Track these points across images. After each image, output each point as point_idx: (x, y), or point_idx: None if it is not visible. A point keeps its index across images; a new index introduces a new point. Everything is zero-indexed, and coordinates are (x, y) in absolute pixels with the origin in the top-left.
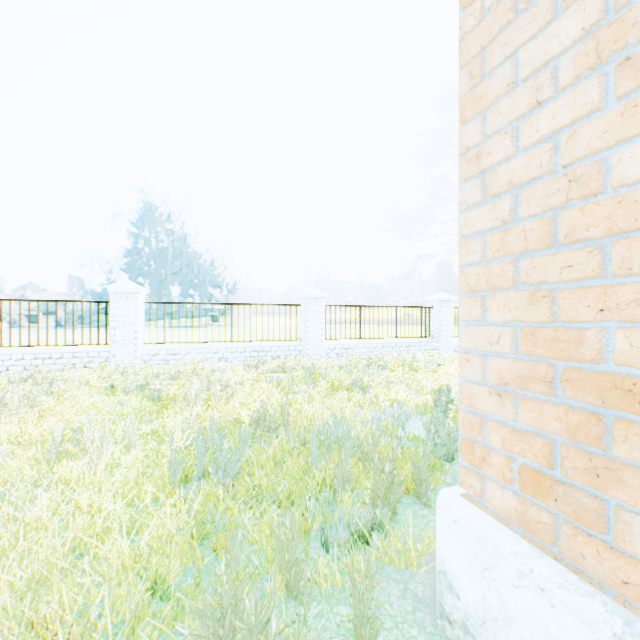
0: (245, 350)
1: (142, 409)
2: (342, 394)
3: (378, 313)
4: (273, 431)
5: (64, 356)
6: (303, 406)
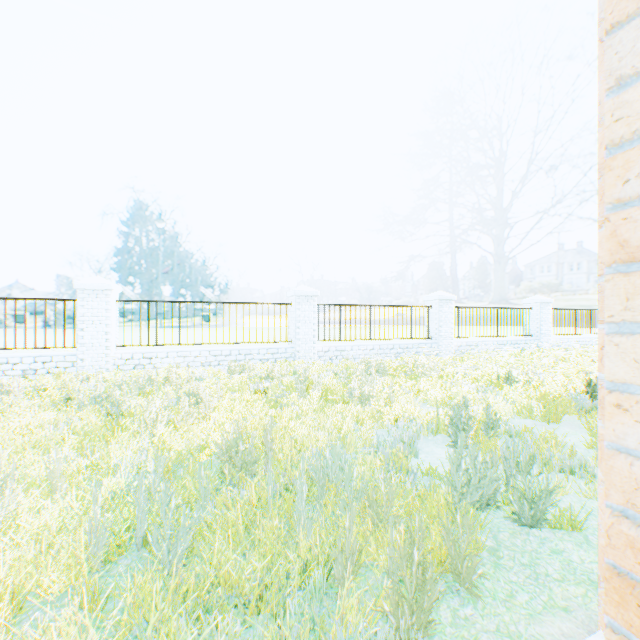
0: (230, 353)
1: (89, 431)
2: (338, 407)
3: (374, 313)
4: (249, 467)
5: (23, 361)
6: (291, 424)
